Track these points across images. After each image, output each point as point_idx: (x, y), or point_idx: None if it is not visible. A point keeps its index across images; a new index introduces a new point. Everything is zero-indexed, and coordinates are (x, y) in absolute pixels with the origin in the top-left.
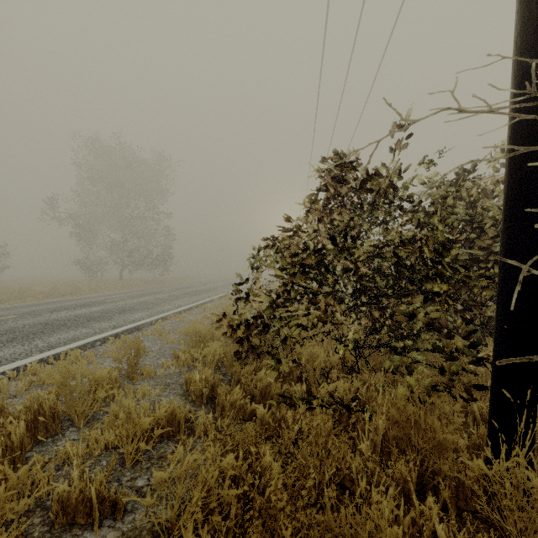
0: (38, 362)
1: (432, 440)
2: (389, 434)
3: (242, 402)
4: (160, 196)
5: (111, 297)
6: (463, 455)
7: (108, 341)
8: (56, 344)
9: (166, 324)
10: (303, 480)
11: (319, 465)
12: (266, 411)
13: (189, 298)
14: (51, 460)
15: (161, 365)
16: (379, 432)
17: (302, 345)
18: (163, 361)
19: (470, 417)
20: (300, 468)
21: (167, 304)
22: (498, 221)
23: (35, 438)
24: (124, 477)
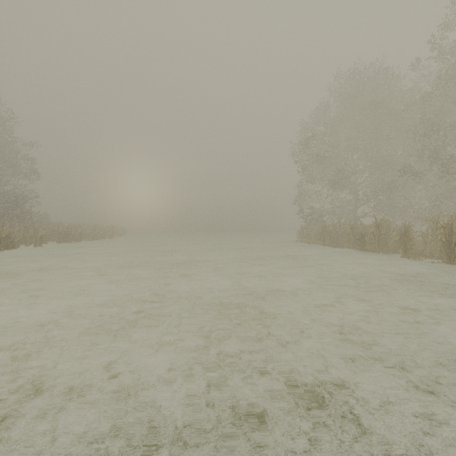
0: None
1: None
2: None
3: None
4: None
5: None
6: None
7: None
8: None
9: None
10: None
11: None
12: None
13: None
14: None
15: None
16: None
17: None
18: None
19: None
20: None
21: None
22: None
23: None
24: None
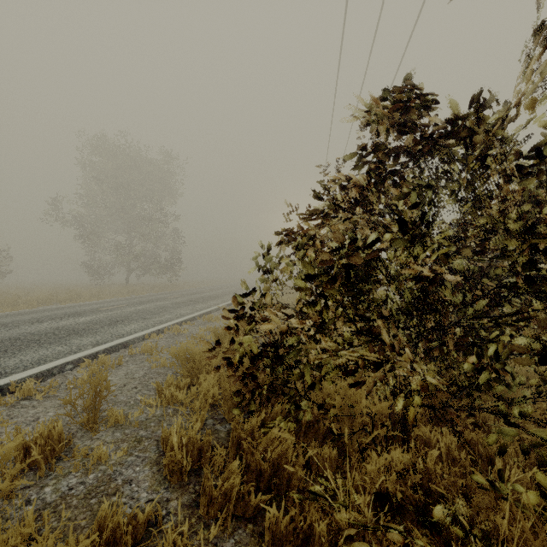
0: None
1: None
2: None
3: (242, 490)
4: (168, 197)
5: (109, 304)
6: None
7: (81, 364)
8: (13, 369)
9: (161, 339)
10: None
11: None
12: (280, 514)
13: (194, 306)
14: None
15: (139, 402)
16: None
17: None
18: (141, 397)
19: None
20: None
21: (168, 313)
22: None
23: None
24: None
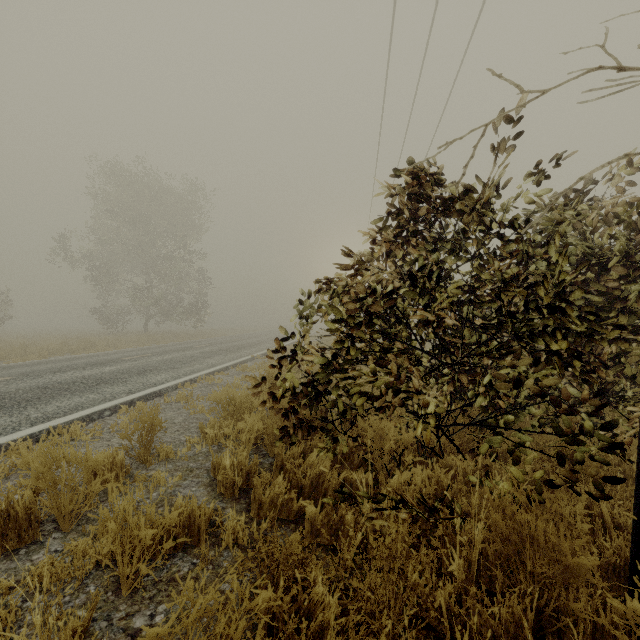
0: (26, 439)
1: (556, 565)
2: (491, 550)
3: (286, 497)
4: (193, 232)
5: (131, 353)
6: (597, 582)
7: (119, 410)
8: (54, 414)
9: (194, 388)
10: (371, 622)
11: (393, 601)
12: (318, 511)
13: (225, 356)
14: (18, 584)
15: (184, 442)
16: (475, 545)
17: (365, 417)
18: (186, 437)
19: (599, 522)
20: (367, 607)
21: (198, 363)
22: (627, 255)
23: (3, 549)
24: (117, 613)
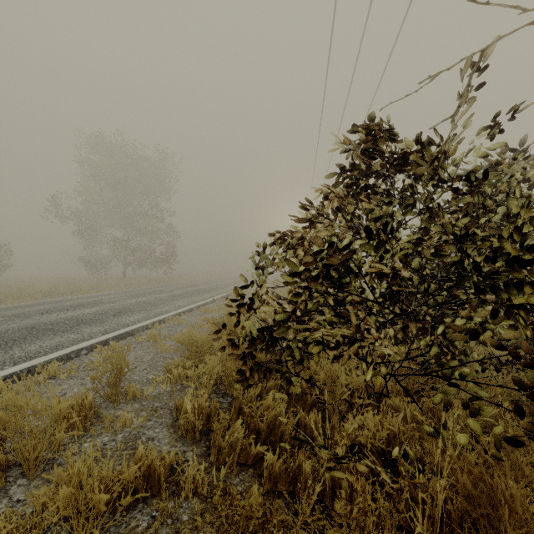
0: (8, 378)
1: None
2: (458, 512)
3: (244, 442)
4: (164, 193)
5: (110, 296)
6: None
7: (95, 350)
8: (35, 353)
9: (163, 328)
10: None
11: None
12: (275, 458)
13: (190, 298)
14: None
15: (151, 381)
16: (438, 502)
17: None
18: (153, 376)
19: None
20: None
21: (167, 305)
22: None
23: None
24: None
